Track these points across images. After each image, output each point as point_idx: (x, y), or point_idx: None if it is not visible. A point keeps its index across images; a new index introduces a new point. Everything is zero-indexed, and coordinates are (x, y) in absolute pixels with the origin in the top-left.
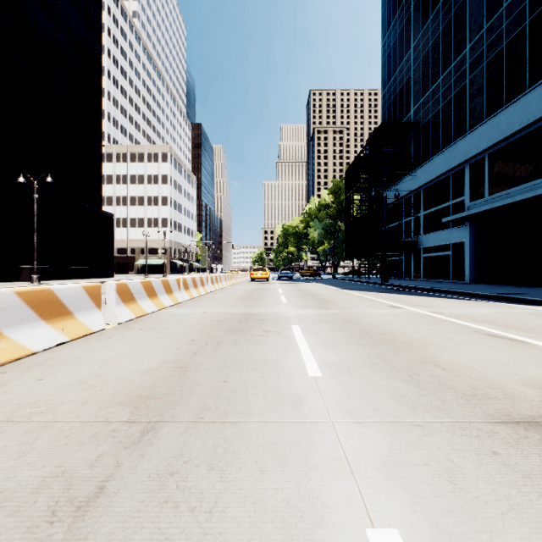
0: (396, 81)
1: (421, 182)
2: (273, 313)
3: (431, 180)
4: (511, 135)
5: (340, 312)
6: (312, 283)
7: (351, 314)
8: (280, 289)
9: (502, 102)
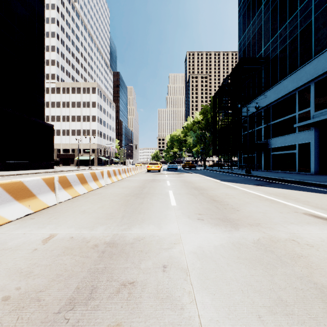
0: (250, 31)
1: (271, 100)
2: (157, 245)
3: (279, 98)
4: None
5: (263, 237)
6: (192, 173)
7: (293, 250)
8: (168, 180)
9: None
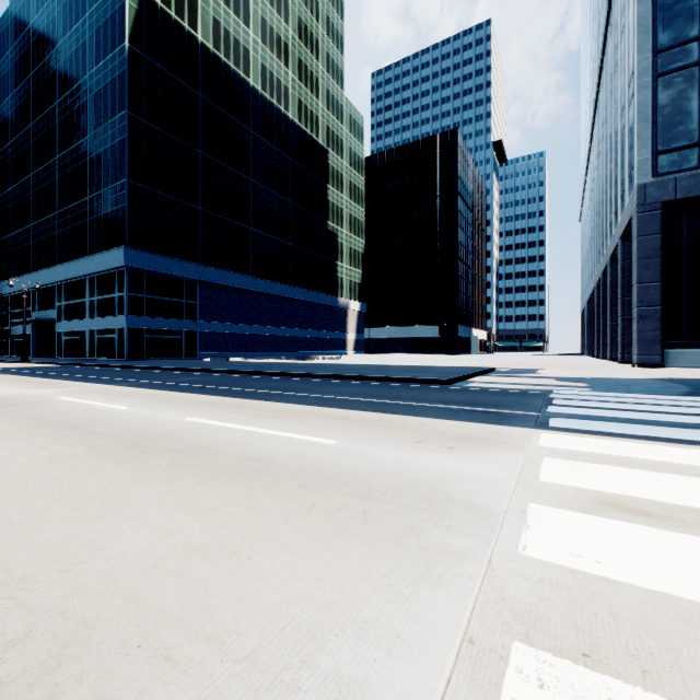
0: (2, 202)
1: (13, 290)
2: None
3: (18, 291)
4: (42, 286)
5: None
6: None
7: None
8: None
9: (41, 267)
